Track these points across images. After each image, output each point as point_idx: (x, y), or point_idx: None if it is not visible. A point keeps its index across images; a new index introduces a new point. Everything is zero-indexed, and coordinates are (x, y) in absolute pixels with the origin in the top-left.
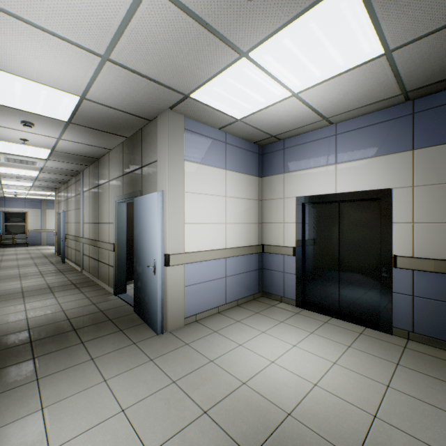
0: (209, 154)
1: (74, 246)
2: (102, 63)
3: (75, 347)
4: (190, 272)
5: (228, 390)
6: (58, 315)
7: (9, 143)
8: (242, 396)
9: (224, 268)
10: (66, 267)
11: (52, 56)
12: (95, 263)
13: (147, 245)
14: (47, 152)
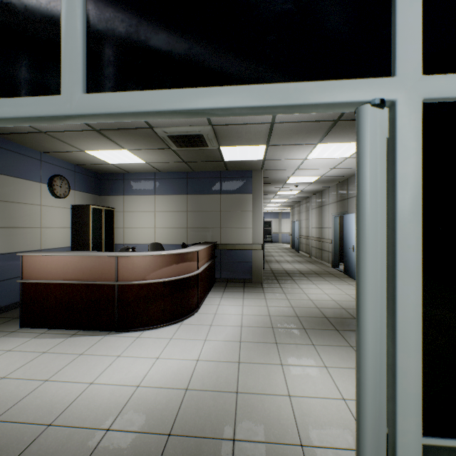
0: None
1: (304, 242)
2: (331, 169)
3: (319, 277)
4: None
5: None
6: (307, 269)
7: (283, 191)
8: None
9: None
10: (300, 254)
11: (314, 172)
12: (319, 251)
13: (349, 239)
14: (297, 192)
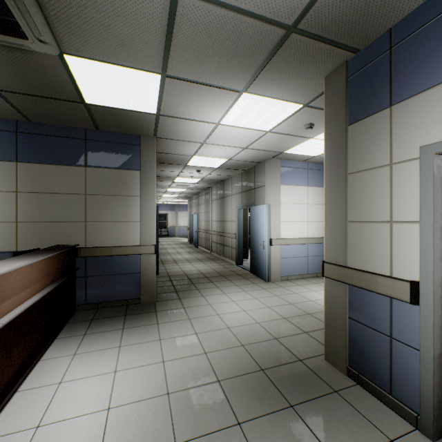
0: (296, 178)
1: (204, 236)
2: (243, 149)
3: (227, 281)
4: (284, 250)
5: (303, 301)
6: (211, 270)
7: (183, 178)
8: (309, 303)
9: (306, 251)
10: (200, 250)
11: (224, 151)
12: (221, 247)
13: (259, 234)
14: (198, 180)
